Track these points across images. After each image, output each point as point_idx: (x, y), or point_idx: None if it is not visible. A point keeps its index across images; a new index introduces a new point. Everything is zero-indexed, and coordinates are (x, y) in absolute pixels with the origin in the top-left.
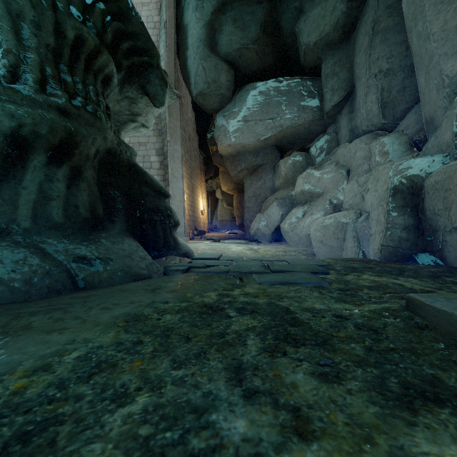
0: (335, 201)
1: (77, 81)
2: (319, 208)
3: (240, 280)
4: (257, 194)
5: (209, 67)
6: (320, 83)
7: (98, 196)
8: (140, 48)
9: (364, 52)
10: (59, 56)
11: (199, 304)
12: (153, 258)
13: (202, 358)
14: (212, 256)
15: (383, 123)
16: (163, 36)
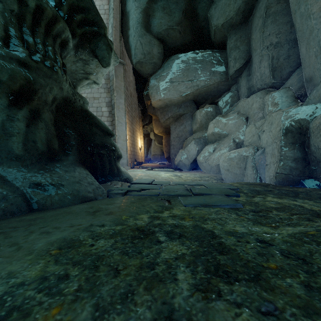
0: (237, 140)
1: (38, 42)
2: (225, 145)
3: (168, 202)
4: (180, 135)
5: (145, 42)
6: (225, 55)
7: (55, 133)
8: (90, 20)
9: (259, 30)
10: (22, 21)
11: (132, 227)
12: (100, 183)
13: (129, 301)
14: (146, 181)
15: (273, 83)
16: (111, 20)
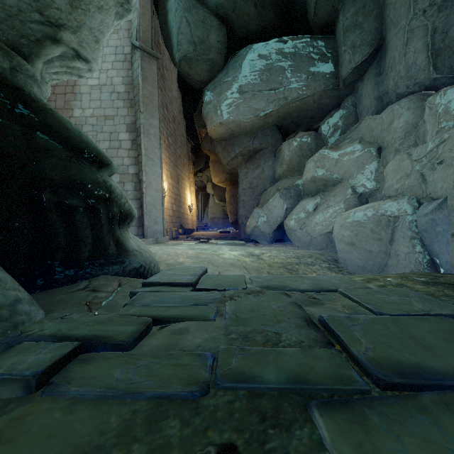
0: (360, 188)
1: None
2: (338, 198)
3: None
4: (254, 185)
5: (195, 22)
6: (334, 44)
7: None
8: None
9: None
10: None
11: None
12: (59, 284)
13: None
14: (185, 276)
15: (435, 79)
16: None
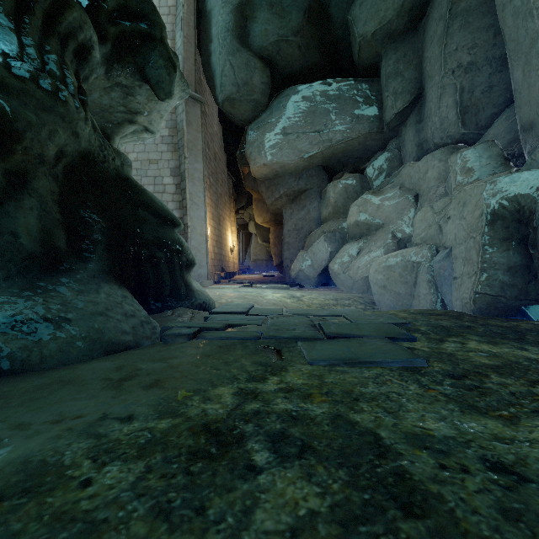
0: (399, 234)
1: (28, 44)
2: (379, 243)
3: (277, 354)
4: (299, 227)
5: (239, 65)
6: (378, 87)
7: (59, 219)
8: (134, 12)
9: (438, 42)
10: None
11: (195, 423)
12: (153, 312)
13: None
14: (239, 309)
15: (463, 134)
16: (179, 24)
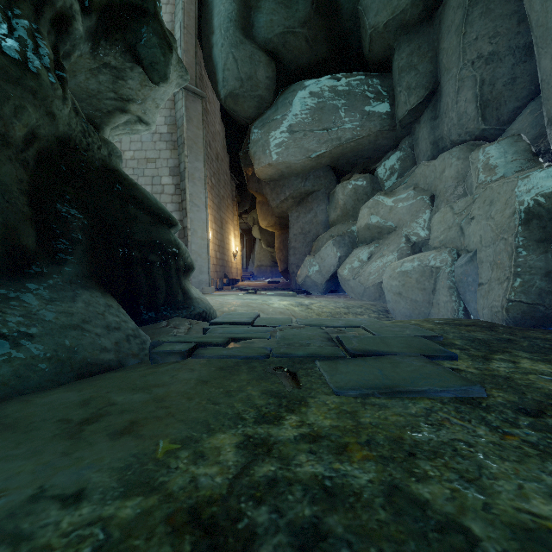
0: (413, 237)
1: None
2: (392, 247)
3: (293, 379)
4: (306, 231)
5: (242, 58)
6: (390, 82)
7: (27, 212)
8: None
9: (456, 32)
10: None
11: (178, 506)
12: (146, 323)
13: None
14: (243, 318)
15: (483, 130)
16: (179, 14)
